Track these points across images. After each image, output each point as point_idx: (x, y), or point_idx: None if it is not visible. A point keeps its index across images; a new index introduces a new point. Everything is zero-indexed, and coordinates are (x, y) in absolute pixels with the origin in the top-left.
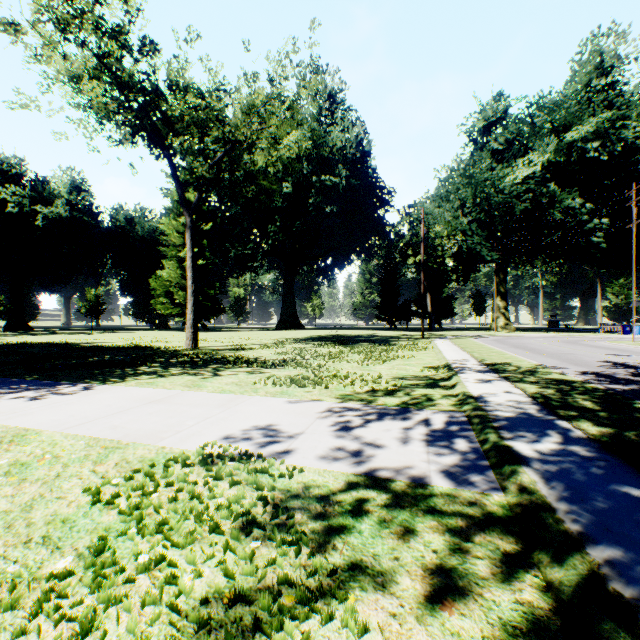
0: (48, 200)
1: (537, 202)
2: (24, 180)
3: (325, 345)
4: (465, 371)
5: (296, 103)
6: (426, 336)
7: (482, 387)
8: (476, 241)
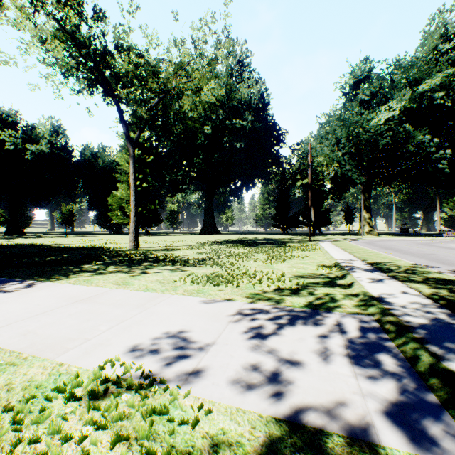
0: (35, 140)
1: (396, 138)
2: (18, 126)
3: (236, 246)
4: (355, 270)
5: (213, 61)
6: (311, 239)
7: (378, 287)
8: (348, 168)
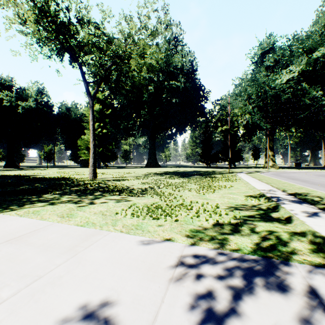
0: (25, 99)
1: (295, 94)
2: (14, 89)
3: (172, 177)
4: (283, 201)
5: (155, 32)
6: (230, 171)
7: (320, 223)
8: (257, 118)
